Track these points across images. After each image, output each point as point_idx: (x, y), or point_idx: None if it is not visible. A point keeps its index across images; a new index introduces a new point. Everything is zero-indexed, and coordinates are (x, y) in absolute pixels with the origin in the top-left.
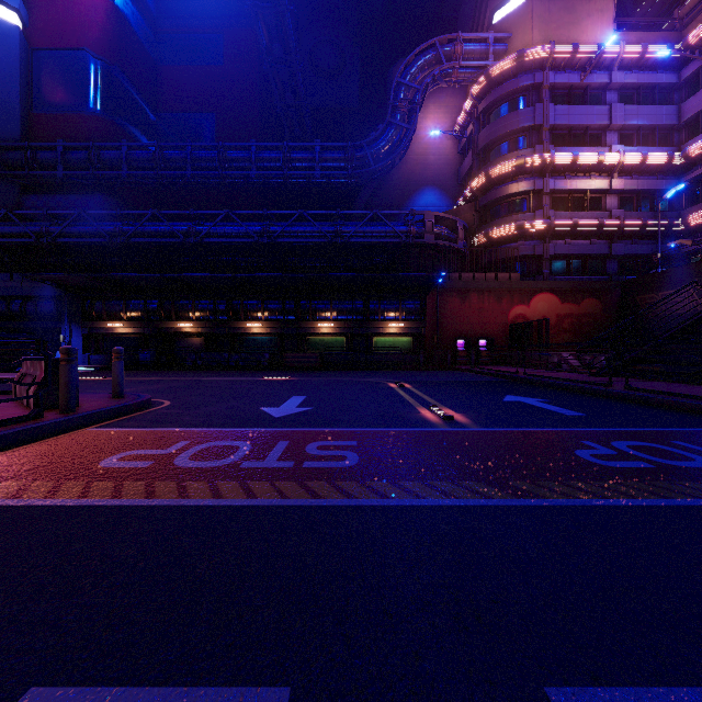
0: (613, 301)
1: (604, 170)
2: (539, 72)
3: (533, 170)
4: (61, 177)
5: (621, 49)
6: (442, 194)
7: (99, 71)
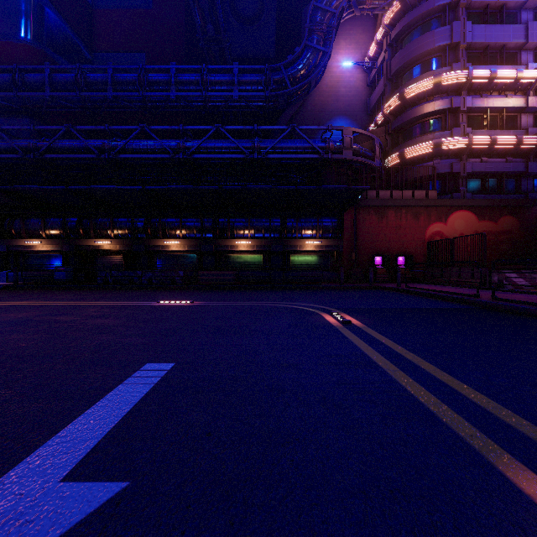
0: (530, 218)
1: (520, 89)
2: None
3: (450, 88)
4: None
5: None
6: (352, 124)
7: (28, 2)
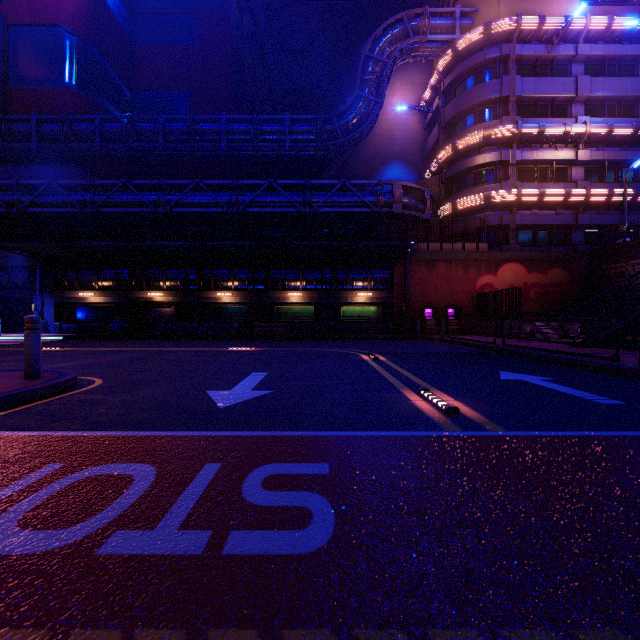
0: (579, 270)
1: (570, 141)
2: (506, 44)
3: (500, 141)
4: (35, 149)
5: (587, 21)
6: (408, 168)
7: (74, 47)
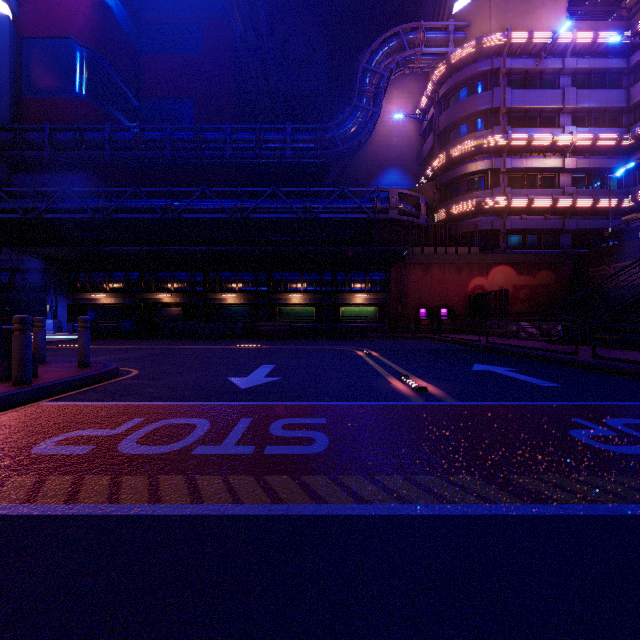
0: (566, 273)
1: (558, 150)
2: (496, 58)
3: (491, 150)
4: (48, 156)
5: (574, 36)
6: (405, 174)
7: (84, 58)
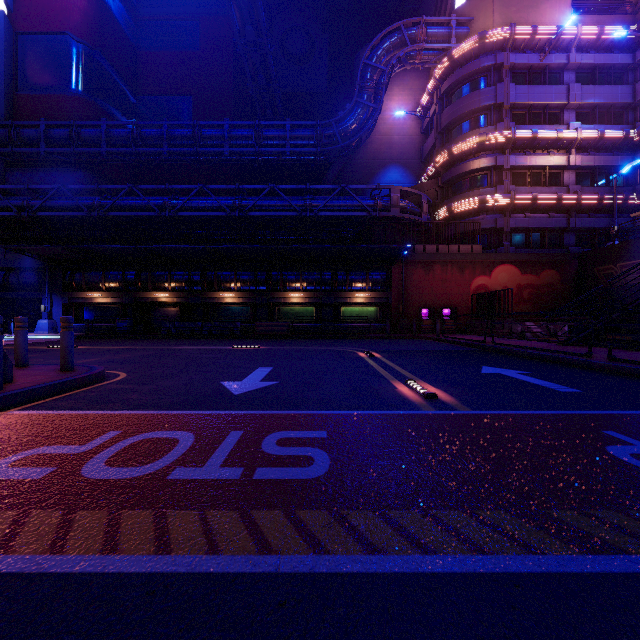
0: (571, 272)
1: (562, 147)
2: (500, 53)
3: (494, 147)
4: (44, 154)
5: (579, 31)
6: (406, 172)
7: (80, 54)
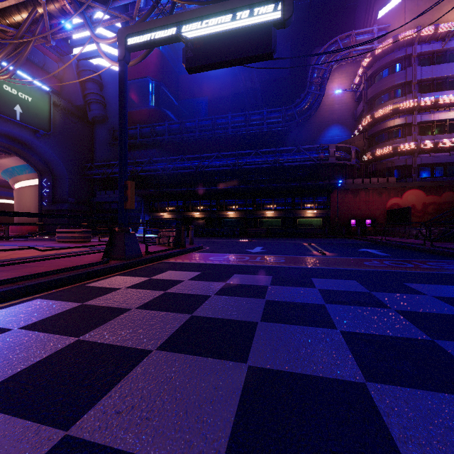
0: None
1: None
2: (409, 47)
3: (405, 111)
4: (139, 142)
5: None
6: (343, 128)
7: (154, 86)
